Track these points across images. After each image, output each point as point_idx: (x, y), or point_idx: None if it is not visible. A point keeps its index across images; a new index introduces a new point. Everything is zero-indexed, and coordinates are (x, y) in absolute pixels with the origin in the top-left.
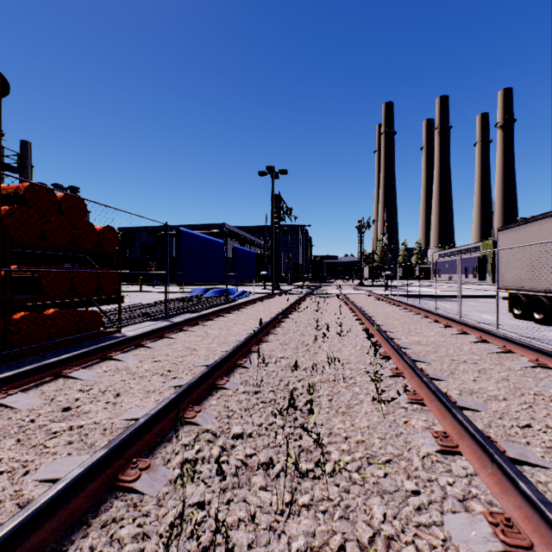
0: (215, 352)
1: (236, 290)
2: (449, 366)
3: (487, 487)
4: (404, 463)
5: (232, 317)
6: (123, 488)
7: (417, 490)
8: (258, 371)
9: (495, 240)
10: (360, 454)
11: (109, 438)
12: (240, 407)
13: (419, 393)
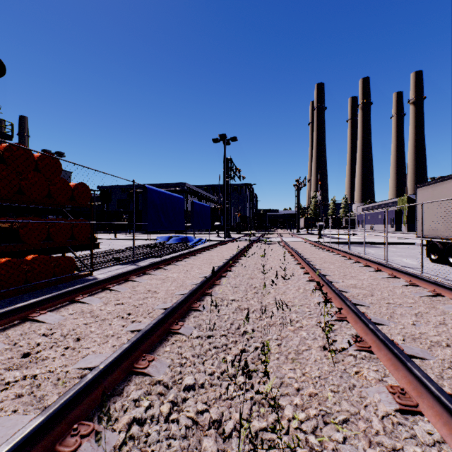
0: (172, 295)
1: (194, 237)
2: (387, 309)
3: None
4: (362, 425)
5: (190, 262)
6: None
7: None
8: (211, 314)
9: (409, 196)
10: (315, 411)
11: (59, 391)
12: (193, 354)
13: (366, 340)
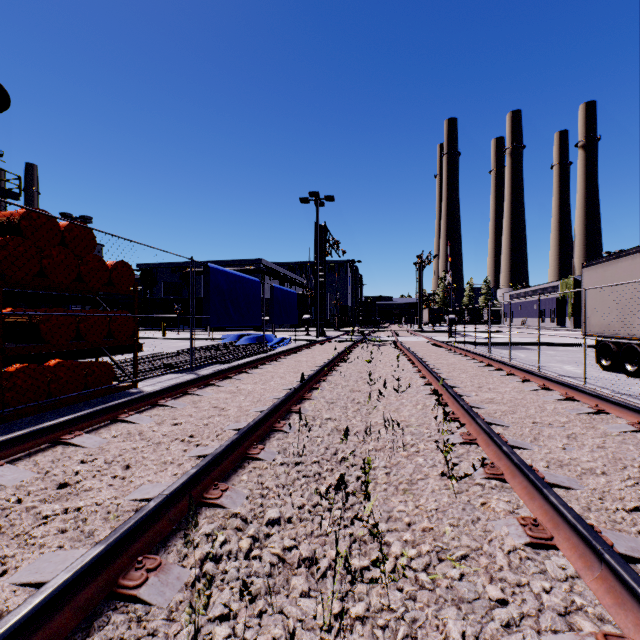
0: (247, 412)
1: (275, 336)
2: (531, 430)
3: (596, 596)
4: (484, 560)
5: (269, 369)
6: (124, 597)
7: (503, 599)
8: (299, 436)
9: (576, 278)
10: (428, 547)
11: (113, 525)
12: (277, 483)
13: (498, 466)
